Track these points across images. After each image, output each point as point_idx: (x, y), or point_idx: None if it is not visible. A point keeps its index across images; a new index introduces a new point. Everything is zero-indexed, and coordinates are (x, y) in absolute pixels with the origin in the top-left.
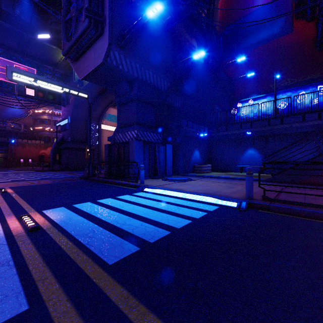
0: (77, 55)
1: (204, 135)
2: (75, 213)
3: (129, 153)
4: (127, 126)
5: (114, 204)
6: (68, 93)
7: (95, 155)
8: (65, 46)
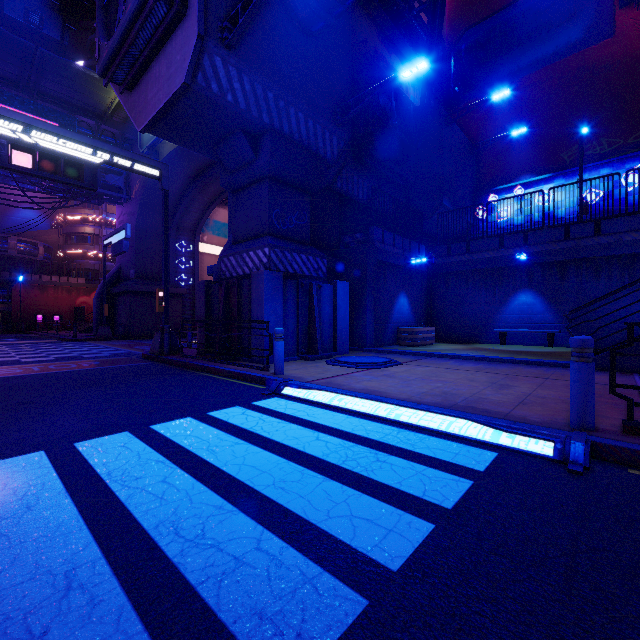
0: (131, 73)
1: (418, 261)
2: (59, 481)
3: (252, 301)
4: (249, 239)
5: (193, 439)
6: (115, 164)
7: (187, 307)
8: (102, 53)
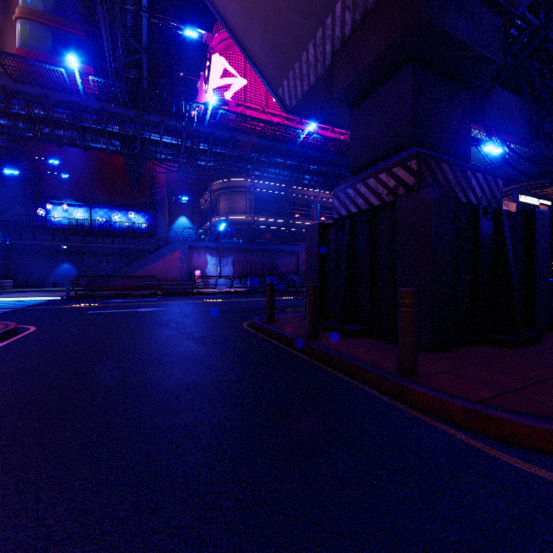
0: None
1: None
2: None
3: None
4: None
5: None
6: None
7: None
8: None
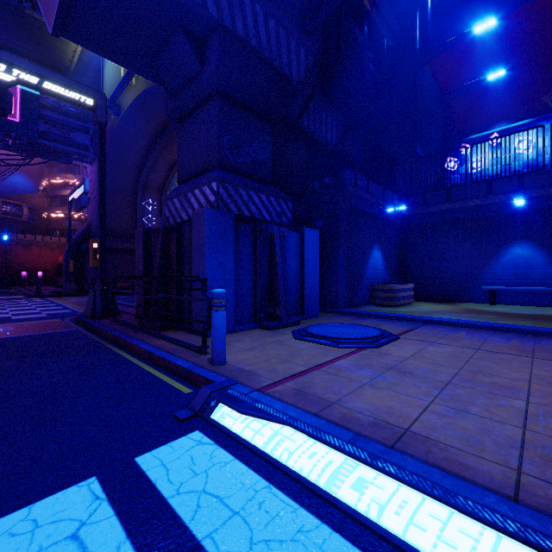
0: None
1: (392, 211)
2: None
3: (192, 251)
4: (195, 176)
5: None
6: (33, 85)
7: None
8: None
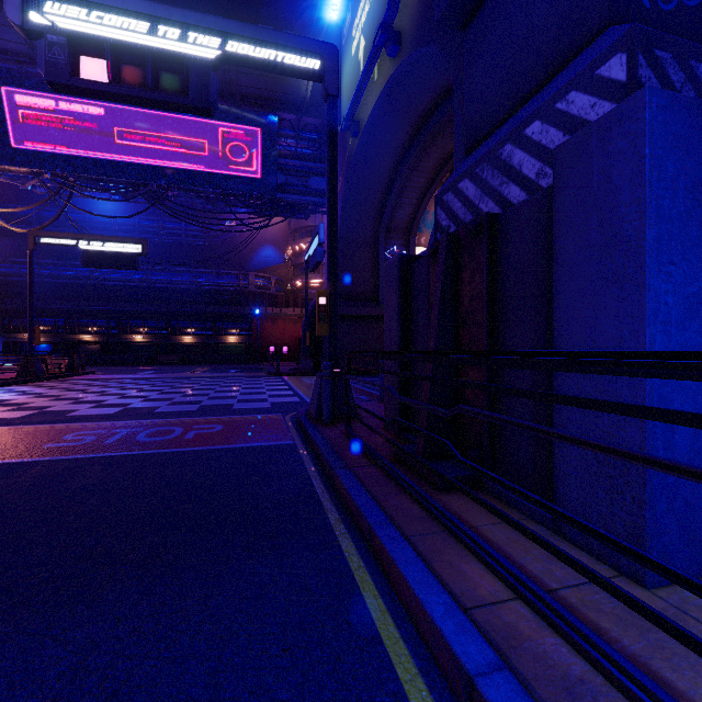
0: None
1: None
2: None
3: (557, 269)
4: (517, 109)
5: None
6: (241, 58)
7: None
8: None
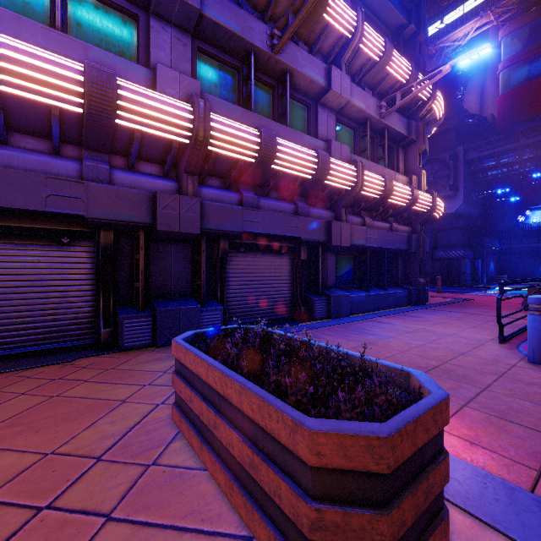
0: None
1: (496, 247)
2: None
3: (461, 267)
4: (448, 247)
5: None
6: None
7: None
8: None
